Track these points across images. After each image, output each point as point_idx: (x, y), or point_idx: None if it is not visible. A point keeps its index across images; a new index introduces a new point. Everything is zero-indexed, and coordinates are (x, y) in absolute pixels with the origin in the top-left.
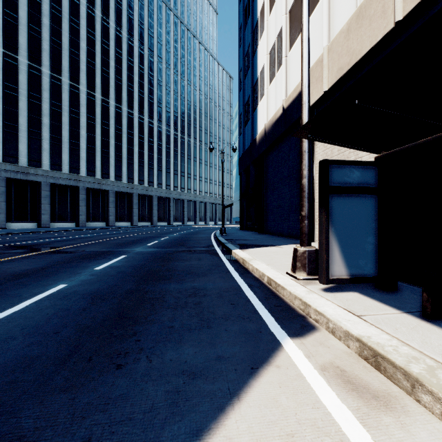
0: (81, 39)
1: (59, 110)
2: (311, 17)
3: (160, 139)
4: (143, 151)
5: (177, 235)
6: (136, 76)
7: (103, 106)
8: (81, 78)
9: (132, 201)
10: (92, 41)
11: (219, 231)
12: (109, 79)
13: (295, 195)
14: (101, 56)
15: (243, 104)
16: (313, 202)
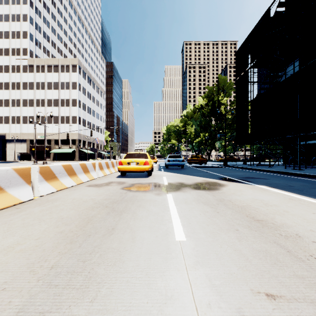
0: None
1: None
2: (6, 124)
3: None
4: None
5: None
6: None
7: None
8: None
9: None
10: None
11: None
12: None
13: (0, 152)
14: None
15: None
16: (6, 154)
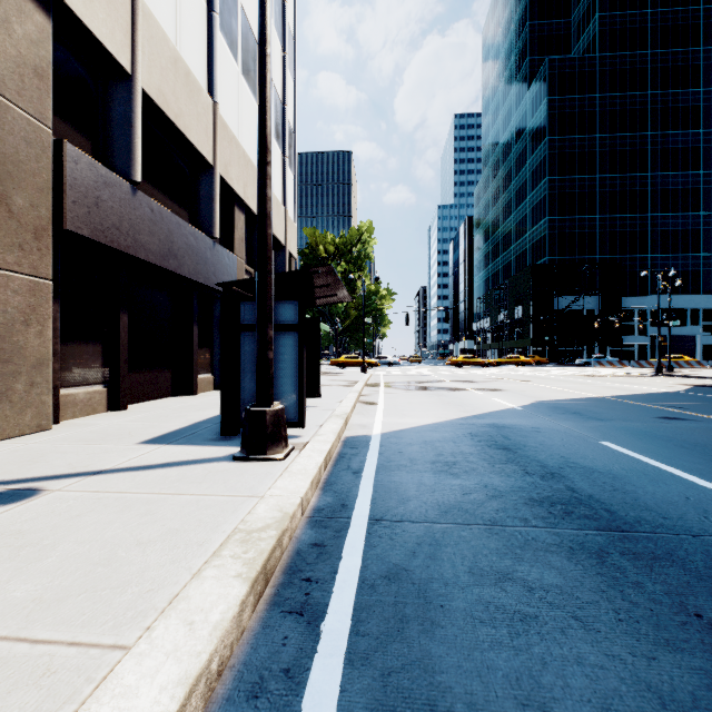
0: None
1: None
2: None
3: None
4: None
5: None
6: None
7: None
8: None
9: None
10: None
11: None
12: None
13: None
14: None
15: None
16: None
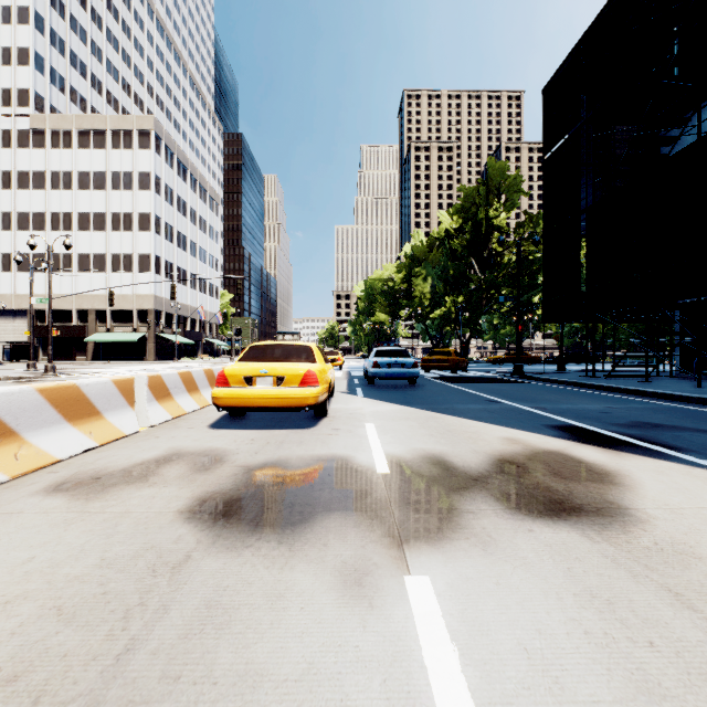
0: None
1: None
2: None
3: None
4: None
5: None
6: None
7: None
8: None
9: None
10: None
11: None
12: None
13: None
14: None
15: None
16: None
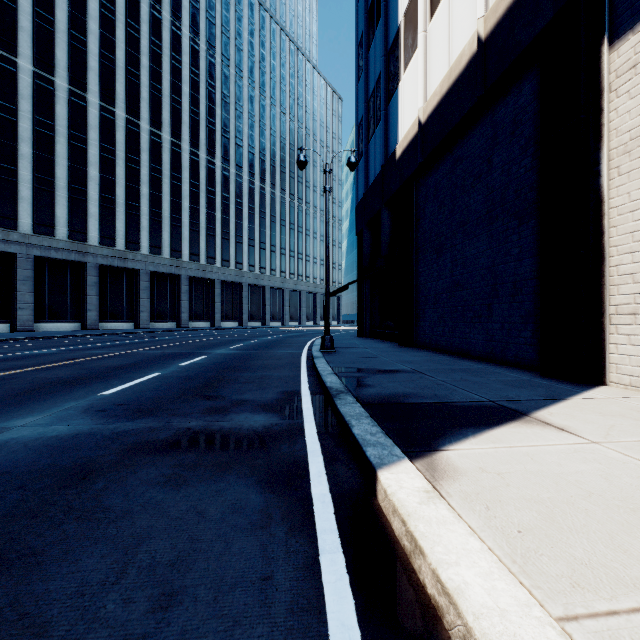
0: (91, 17)
1: (49, 133)
2: None
3: (226, 188)
4: (197, 207)
5: (234, 349)
6: (186, 85)
7: (128, 131)
8: (91, 81)
9: (179, 288)
10: (109, 21)
11: (319, 339)
12: (139, 86)
13: (515, 255)
14: (126, 48)
15: (365, 100)
16: (598, 266)
